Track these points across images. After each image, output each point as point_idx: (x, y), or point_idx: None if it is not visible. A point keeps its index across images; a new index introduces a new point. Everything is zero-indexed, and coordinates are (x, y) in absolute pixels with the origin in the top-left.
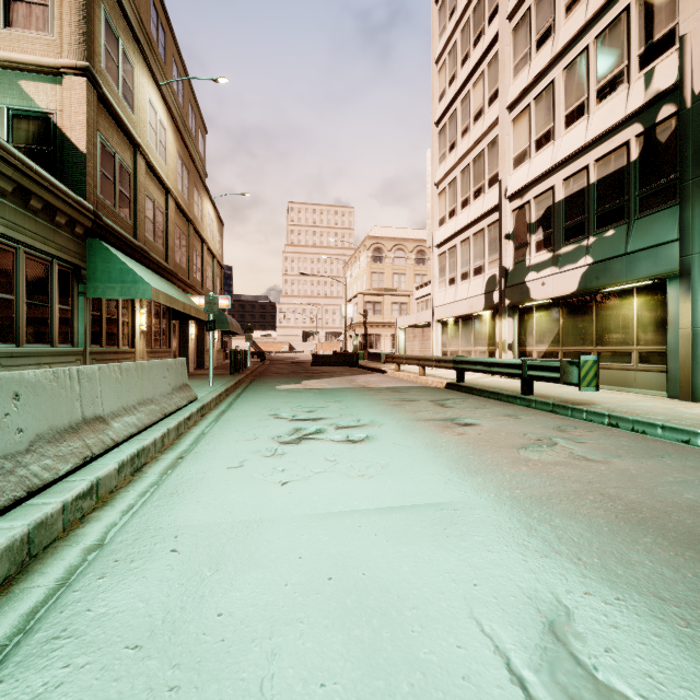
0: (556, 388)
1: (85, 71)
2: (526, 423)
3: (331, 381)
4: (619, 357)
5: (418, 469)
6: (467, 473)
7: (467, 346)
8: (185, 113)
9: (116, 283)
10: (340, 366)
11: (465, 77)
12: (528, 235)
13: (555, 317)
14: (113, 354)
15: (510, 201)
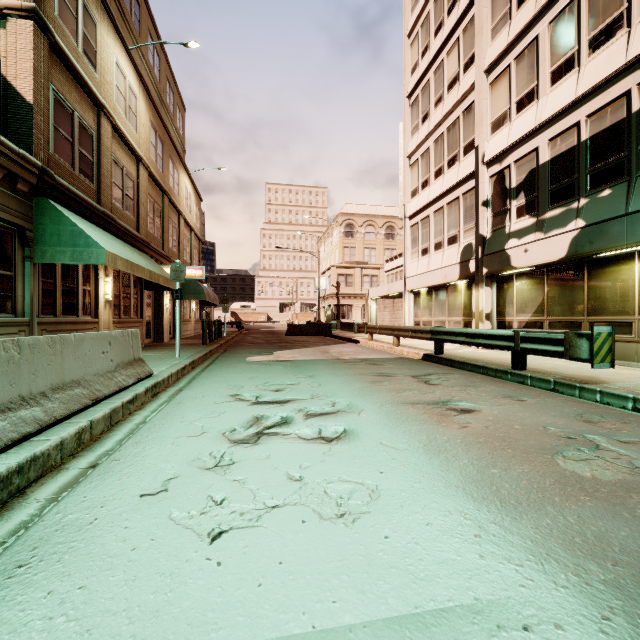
0: (544, 361)
1: (32, 13)
2: (537, 409)
3: (304, 351)
4: (617, 327)
5: (425, 500)
6: (503, 509)
7: (441, 316)
8: (162, 88)
9: (67, 247)
10: (314, 336)
11: (439, 45)
12: (508, 201)
13: (538, 286)
14: (70, 325)
15: (487, 167)
